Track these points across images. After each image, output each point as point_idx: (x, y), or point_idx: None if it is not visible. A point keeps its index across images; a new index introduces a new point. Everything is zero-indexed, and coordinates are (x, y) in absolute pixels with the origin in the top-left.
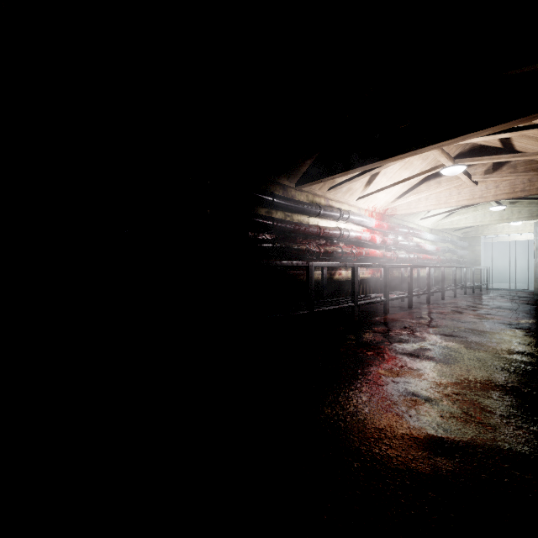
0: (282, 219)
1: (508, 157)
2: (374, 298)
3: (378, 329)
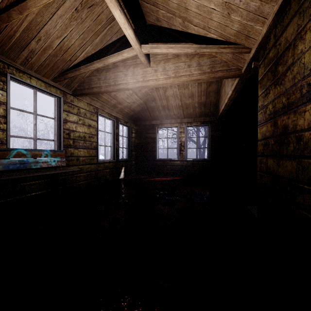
0: None
1: None
2: None
3: None
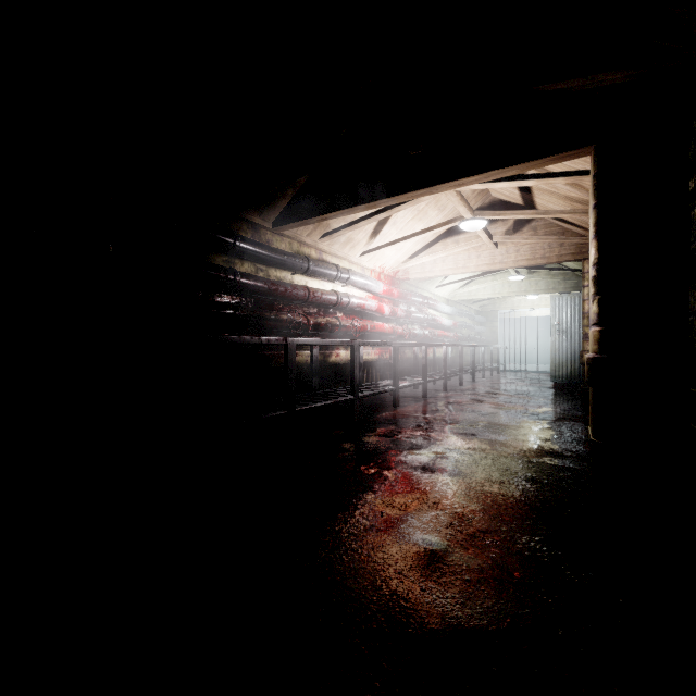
0: (249, 274)
1: (531, 214)
2: (381, 387)
3: (385, 431)
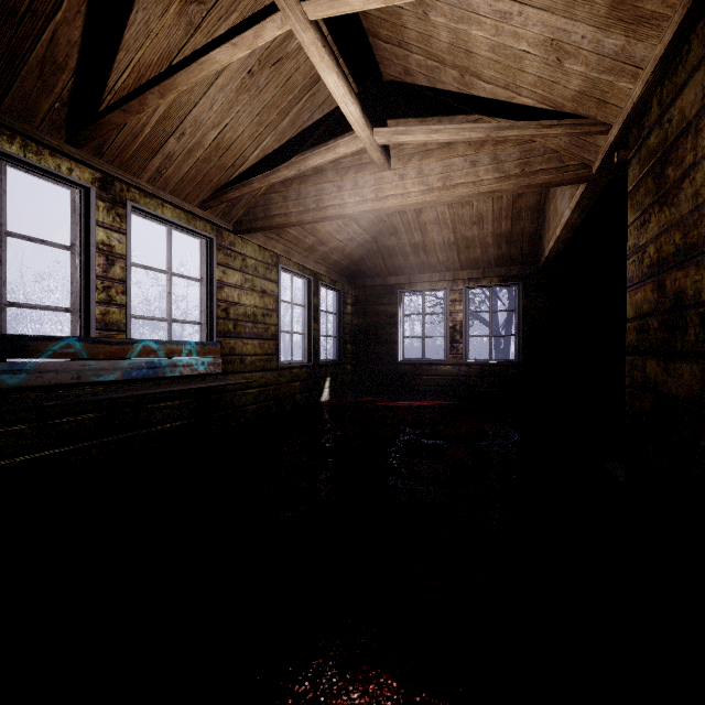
0: None
1: None
2: None
3: None
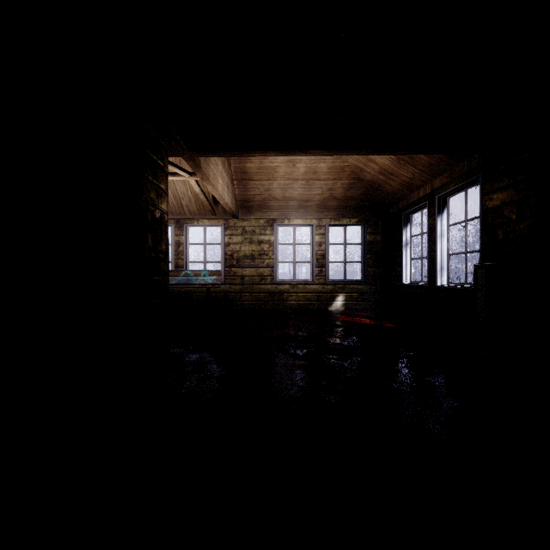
0: None
1: None
2: None
3: None
